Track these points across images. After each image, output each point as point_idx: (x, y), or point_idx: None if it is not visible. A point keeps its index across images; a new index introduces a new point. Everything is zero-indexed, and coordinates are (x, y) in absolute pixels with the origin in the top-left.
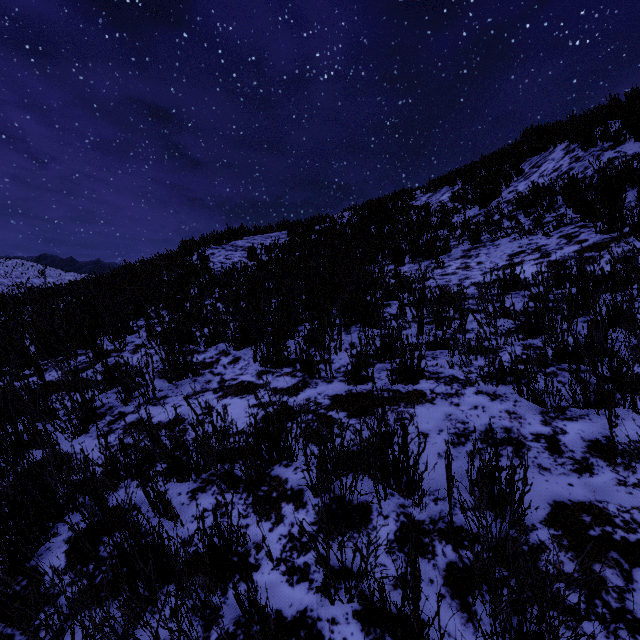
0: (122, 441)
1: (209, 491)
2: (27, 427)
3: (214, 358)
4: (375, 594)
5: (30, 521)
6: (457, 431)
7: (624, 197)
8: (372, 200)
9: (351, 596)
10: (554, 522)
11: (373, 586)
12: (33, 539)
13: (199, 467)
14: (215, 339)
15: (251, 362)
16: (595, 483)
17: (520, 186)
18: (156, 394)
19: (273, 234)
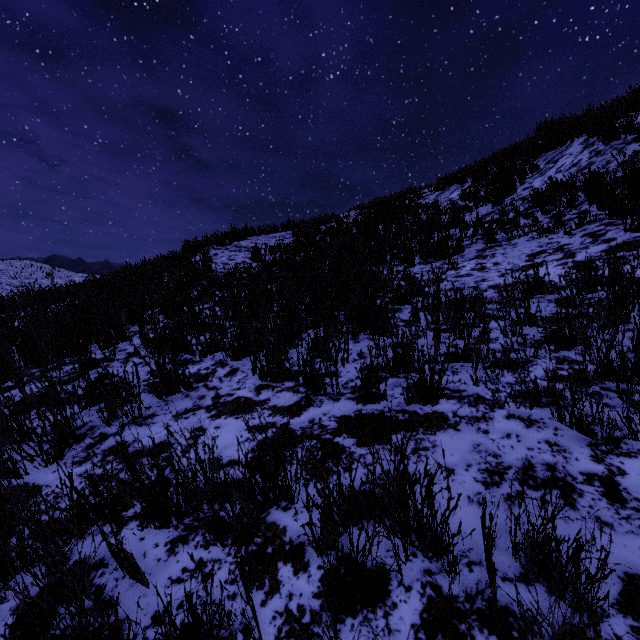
0: (91, 478)
1: (192, 542)
2: None
3: (210, 369)
4: None
5: None
6: (489, 467)
7: None
8: (379, 199)
9: None
10: (630, 606)
11: None
12: None
13: (181, 510)
14: (212, 348)
15: (250, 374)
16: None
17: (536, 182)
18: (143, 412)
19: (278, 234)
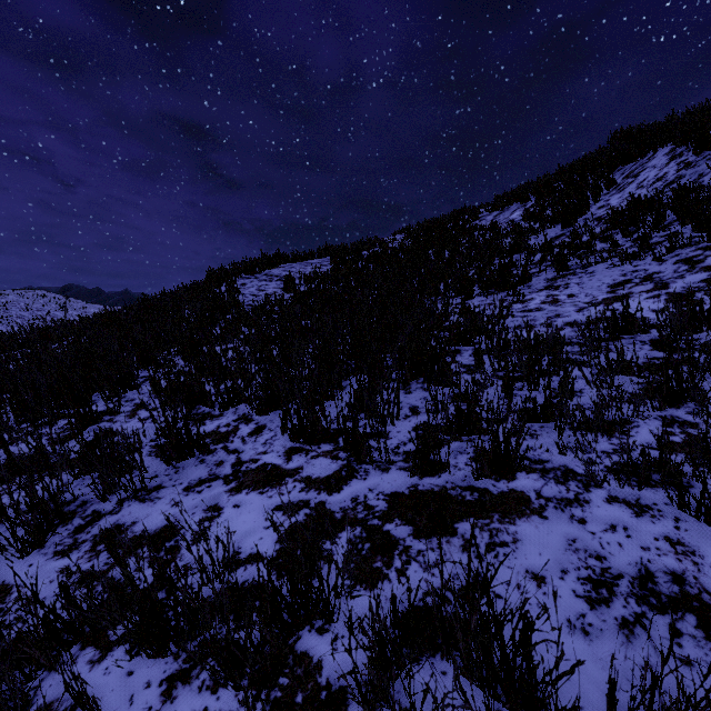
0: (66, 588)
1: (195, 681)
2: None
3: (231, 426)
4: None
5: None
6: (591, 574)
7: None
8: (428, 220)
9: None
10: None
11: None
12: None
13: (183, 633)
14: (234, 399)
15: (279, 433)
16: None
17: (613, 200)
18: (148, 482)
19: (314, 261)
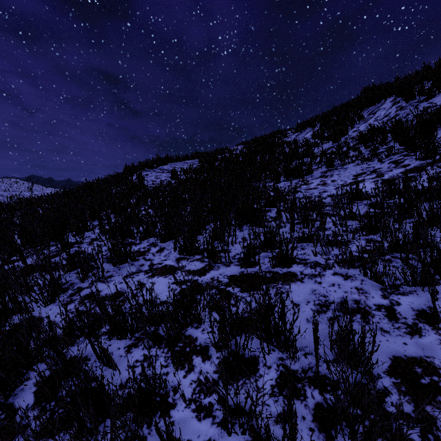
0: (78, 309)
1: (140, 346)
2: (12, 298)
3: (146, 248)
4: (262, 428)
5: (8, 370)
6: (320, 302)
7: (435, 134)
8: (257, 137)
9: (244, 430)
10: (394, 372)
11: (260, 425)
12: (11, 383)
13: (133, 328)
14: (147, 235)
15: (172, 251)
16: (423, 343)
17: (361, 127)
18: (104, 274)
19: (189, 161)
